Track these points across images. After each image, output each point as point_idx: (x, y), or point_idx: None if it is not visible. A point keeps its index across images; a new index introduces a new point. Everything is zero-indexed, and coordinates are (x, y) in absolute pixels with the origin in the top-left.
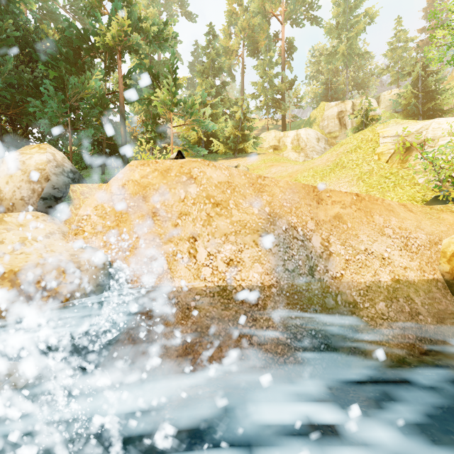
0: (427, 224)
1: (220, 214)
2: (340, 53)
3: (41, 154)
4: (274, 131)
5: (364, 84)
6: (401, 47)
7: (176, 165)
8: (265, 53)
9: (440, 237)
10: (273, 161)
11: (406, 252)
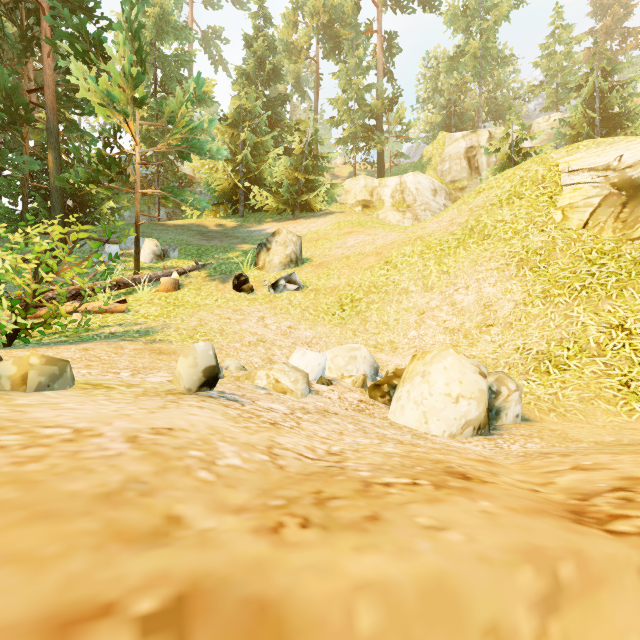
0: None
1: None
2: (470, 54)
3: None
4: (363, 177)
5: (505, 111)
6: (563, 52)
7: None
8: (351, 52)
9: None
10: (354, 224)
11: None
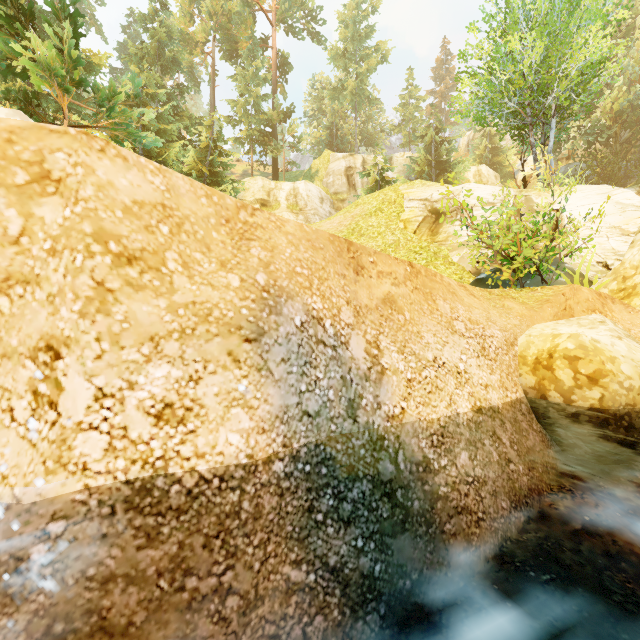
0: (496, 315)
1: (140, 285)
2: (349, 90)
3: None
4: (261, 178)
5: (374, 140)
6: (413, 105)
7: None
8: (248, 60)
9: (515, 335)
10: None
11: (484, 359)
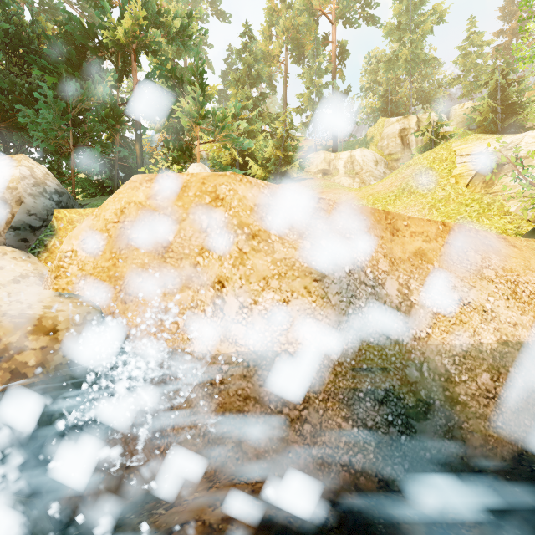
0: None
1: (258, 249)
2: (403, 59)
3: (13, 167)
4: (323, 152)
5: (431, 97)
6: (475, 53)
7: (195, 181)
8: (313, 59)
9: None
10: (323, 187)
11: (515, 302)
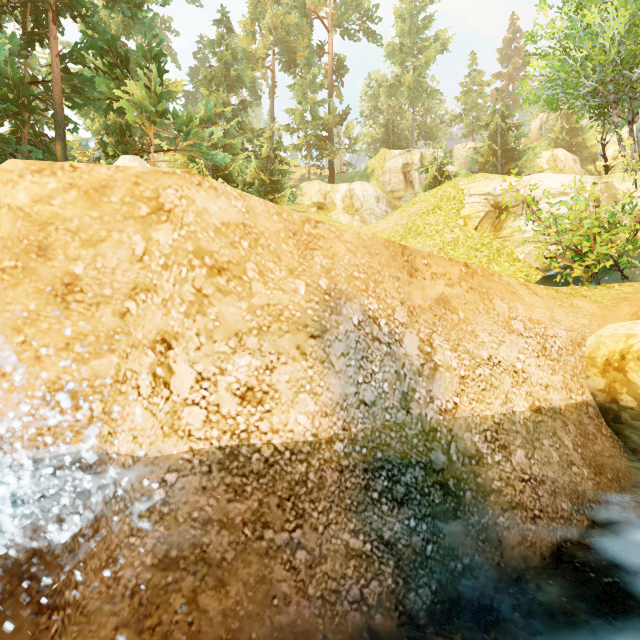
0: (561, 314)
1: (227, 291)
2: (406, 85)
3: None
4: (318, 182)
5: (433, 133)
6: (476, 92)
7: (123, 179)
8: (306, 69)
9: (583, 335)
10: None
11: (545, 359)
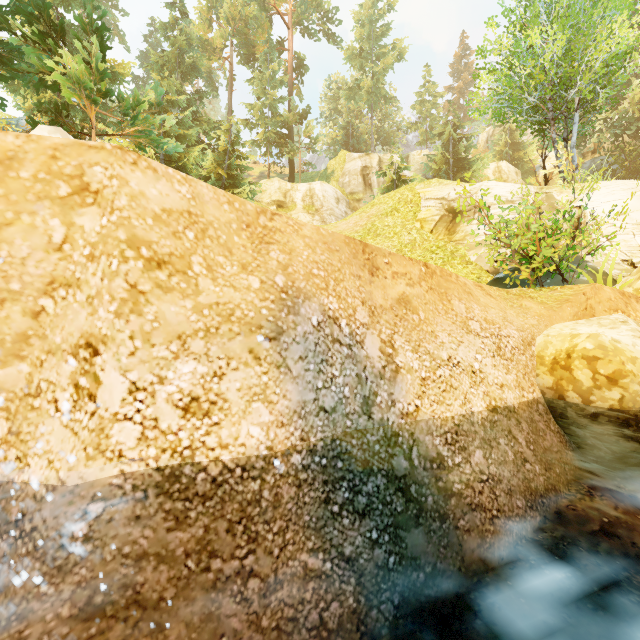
0: (513, 315)
1: (169, 287)
2: (365, 90)
3: None
4: (278, 180)
5: (390, 139)
6: (431, 102)
7: (36, 150)
8: (265, 63)
9: (532, 335)
10: None
11: (500, 359)
